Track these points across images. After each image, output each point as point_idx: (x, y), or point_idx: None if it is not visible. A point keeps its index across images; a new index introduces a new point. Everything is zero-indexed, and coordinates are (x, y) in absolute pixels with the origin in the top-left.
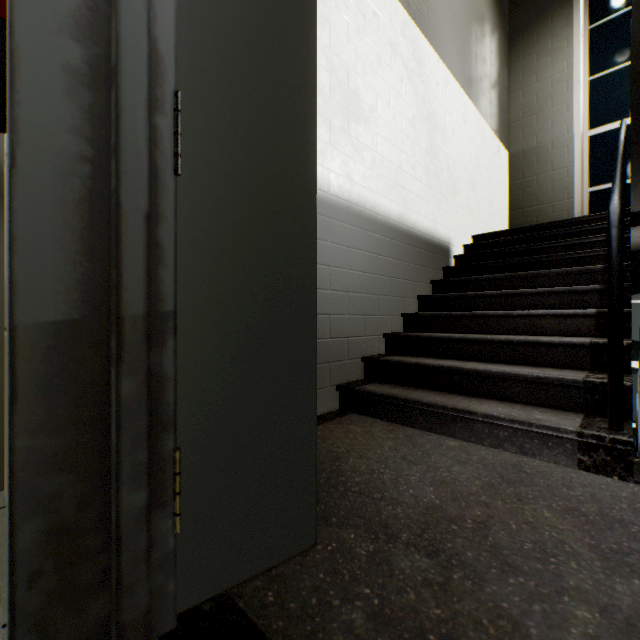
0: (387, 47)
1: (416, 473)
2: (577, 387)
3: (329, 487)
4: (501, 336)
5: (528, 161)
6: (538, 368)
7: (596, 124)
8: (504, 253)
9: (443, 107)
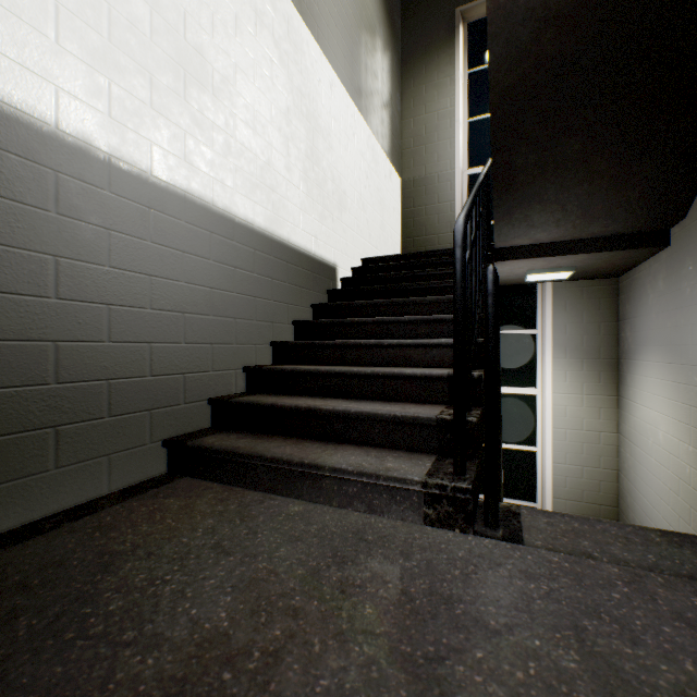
0: (250, 10)
1: (221, 572)
2: (432, 425)
3: (47, 637)
4: (369, 369)
5: (418, 190)
6: (401, 404)
7: (473, 164)
8: (388, 278)
9: (327, 109)
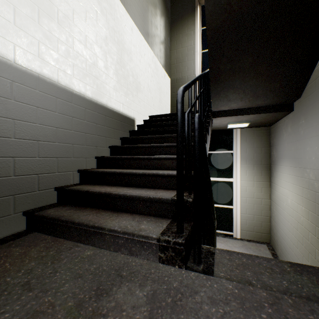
0: None
1: (17, 306)
2: (169, 203)
3: None
4: (141, 171)
5: (178, 84)
6: (156, 190)
7: None
8: (160, 125)
9: (129, 40)
